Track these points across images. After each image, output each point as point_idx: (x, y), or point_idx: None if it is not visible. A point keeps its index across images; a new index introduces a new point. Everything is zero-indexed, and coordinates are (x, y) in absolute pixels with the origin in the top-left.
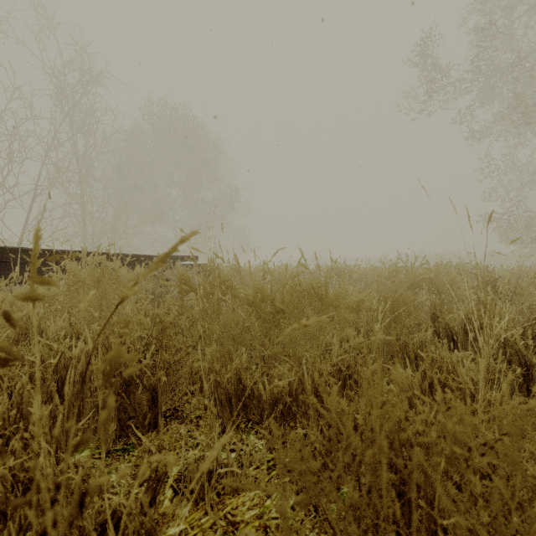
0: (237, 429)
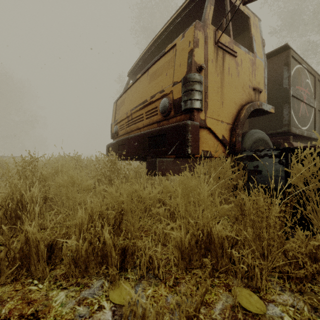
0: None
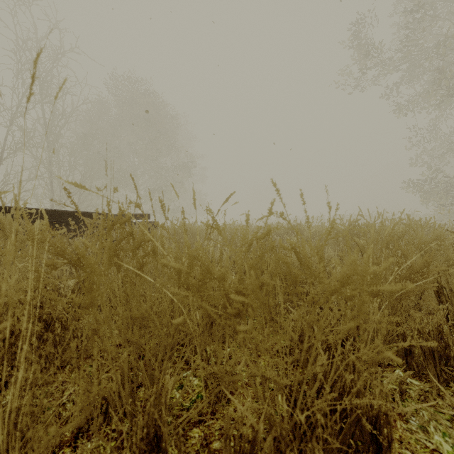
0: None
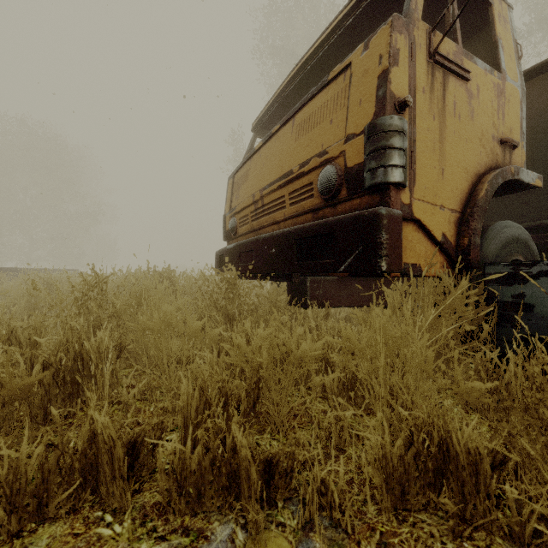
0: None
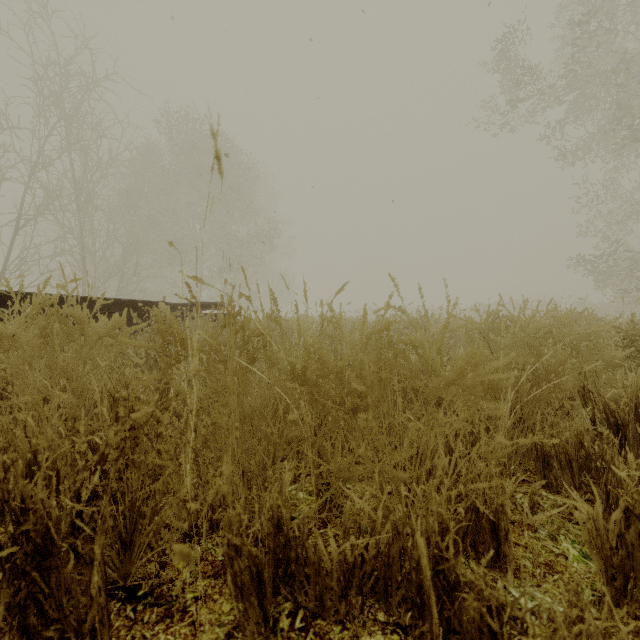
0: (274, 634)
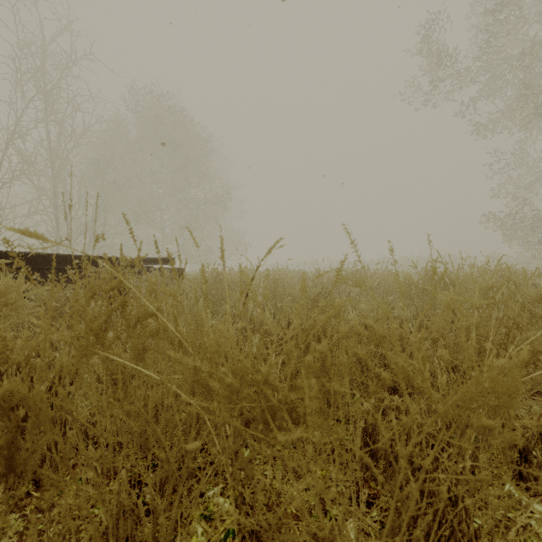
0: None
